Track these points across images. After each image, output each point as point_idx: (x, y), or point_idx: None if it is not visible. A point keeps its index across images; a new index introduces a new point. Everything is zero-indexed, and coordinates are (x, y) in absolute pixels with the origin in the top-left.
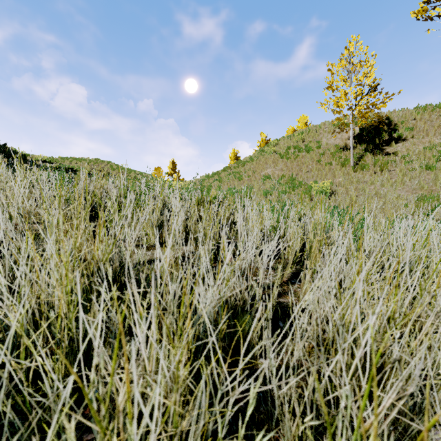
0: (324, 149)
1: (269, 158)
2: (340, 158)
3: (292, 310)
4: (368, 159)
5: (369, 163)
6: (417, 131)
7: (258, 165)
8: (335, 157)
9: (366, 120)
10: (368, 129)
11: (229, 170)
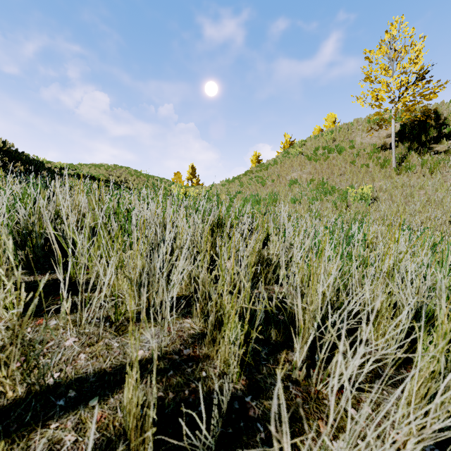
0: (359, 149)
1: (294, 161)
2: (379, 159)
3: None
4: (413, 159)
5: (416, 164)
6: None
7: (283, 168)
8: (373, 158)
9: (410, 115)
10: (411, 125)
11: (251, 174)
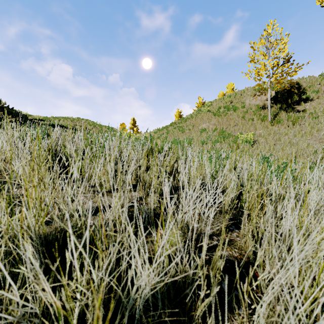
0: (248, 108)
1: (204, 116)
2: (260, 115)
3: (234, 266)
4: (282, 115)
5: (283, 119)
6: (322, 93)
7: (197, 120)
8: (256, 114)
9: (280, 86)
10: (282, 93)
11: (175, 125)
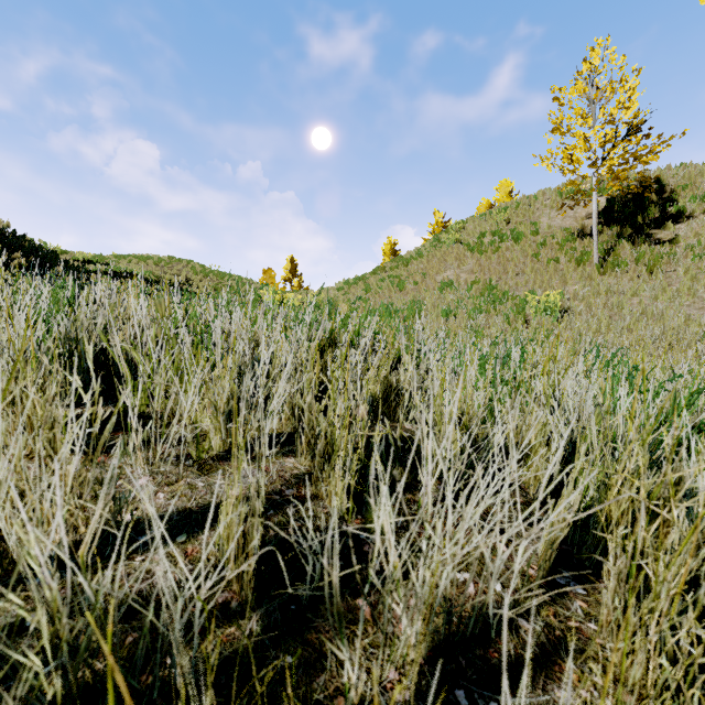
0: (545, 236)
1: (449, 253)
2: (574, 251)
3: None
4: (624, 252)
5: (627, 259)
6: None
7: (431, 263)
8: (566, 249)
9: (620, 185)
10: (622, 201)
11: (383, 273)
